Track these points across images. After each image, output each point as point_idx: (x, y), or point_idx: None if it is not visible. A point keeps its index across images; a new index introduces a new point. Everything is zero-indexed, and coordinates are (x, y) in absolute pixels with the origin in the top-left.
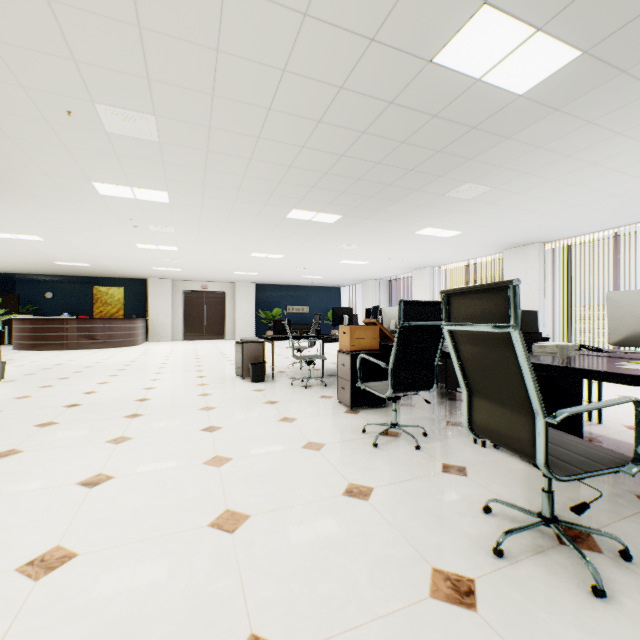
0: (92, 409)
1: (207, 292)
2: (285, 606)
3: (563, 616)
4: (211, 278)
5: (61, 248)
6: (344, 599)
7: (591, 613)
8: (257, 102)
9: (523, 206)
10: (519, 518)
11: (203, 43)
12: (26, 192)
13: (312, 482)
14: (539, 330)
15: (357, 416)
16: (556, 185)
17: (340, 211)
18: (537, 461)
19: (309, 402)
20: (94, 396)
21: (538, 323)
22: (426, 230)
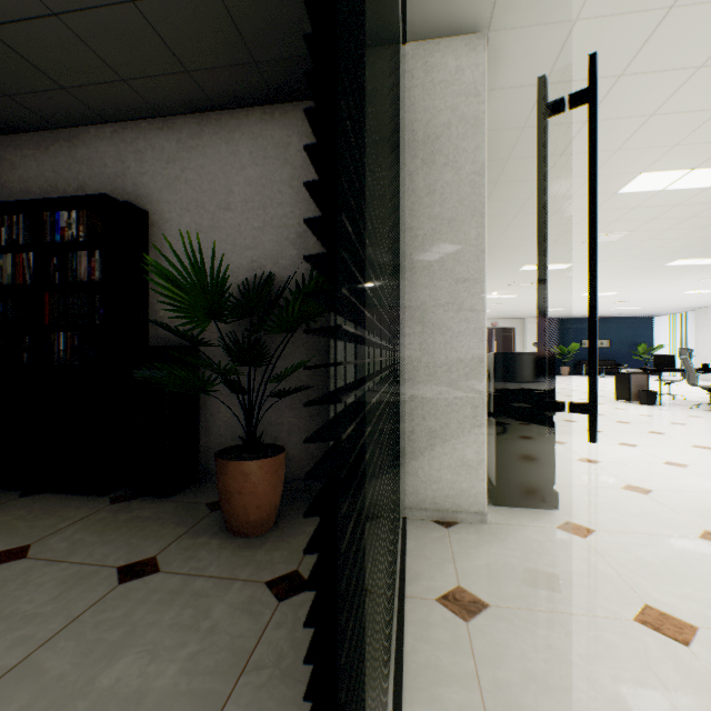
0: None
1: (496, 329)
2: None
3: None
4: (505, 316)
5: None
6: None
7: None
8: None
9: None
10: None
11: None
12: None
13: None
14: None
15: None
16: None
17: None
18: None
19: None
20: None
21: None
22: None
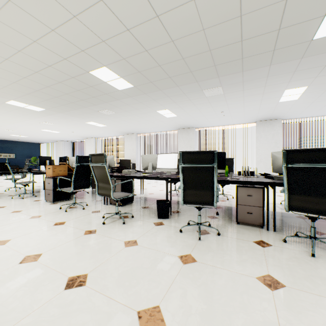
0: None
1: None
2: (37, 249)
3: (115, 228)
4: None
5: None
6: (57, 242)
7: (121, 226)
8: None
9: (128, 121)
10: (112, 217)
11: None
12: None
13: (39, 226)
14: (136, 166)
15: (57, 204)
16: (136, 116)
17: (44, 107)
18: (111, 196)
19: (28, 203)
20: None
21: (136, 164)
22: (91, 122)
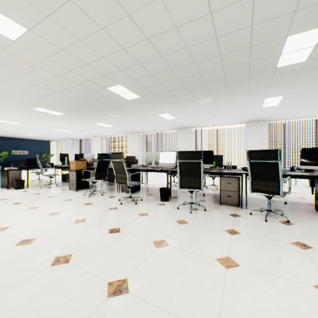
0: None
1: None
2: (81, 217)
3: (130, 207)
4: None
5: None
6: (93, 213)
7: (134, 205)
8: (42, 78)
9: (132, 122)
10: (126, 200)
11: (29, 62)
12: None
13: (74, 205)
14: (139, 162)
15: (80, 192)
16: (140, 119)
17: (64, 112)
18: (127, 183)
19: (56, 191)
20: None
21: (138, 160)
22: (100, 123)
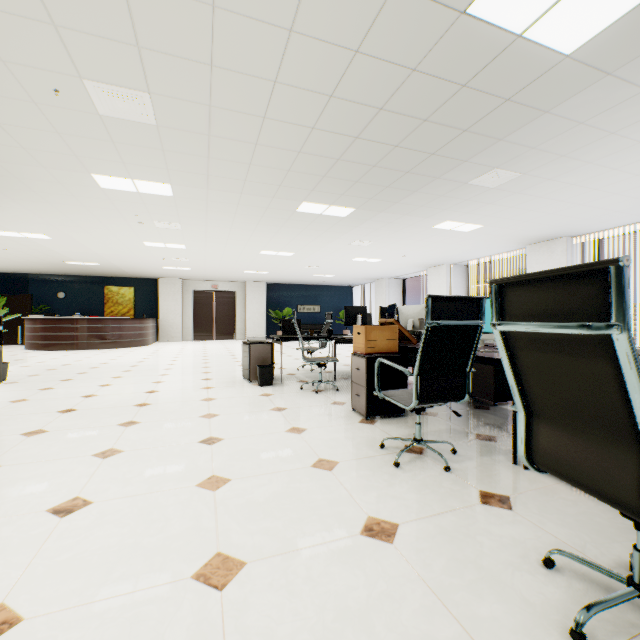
0: (87, 415)
1: (217, 292)
2: None
3: None
4: (221, 277)
5: (69, 247)
6: None
7: None
8: (261, 73)
9: (554, 195)
10: (593, 576)
11: None
12: (26, 186)
13: (323, 514)
14: None
15: (374, 427)
16: (595, 169)
17: (353, 203)
18: None
19: (320, 409)
20: (92, 400)
21: None
22: (445, 224)
